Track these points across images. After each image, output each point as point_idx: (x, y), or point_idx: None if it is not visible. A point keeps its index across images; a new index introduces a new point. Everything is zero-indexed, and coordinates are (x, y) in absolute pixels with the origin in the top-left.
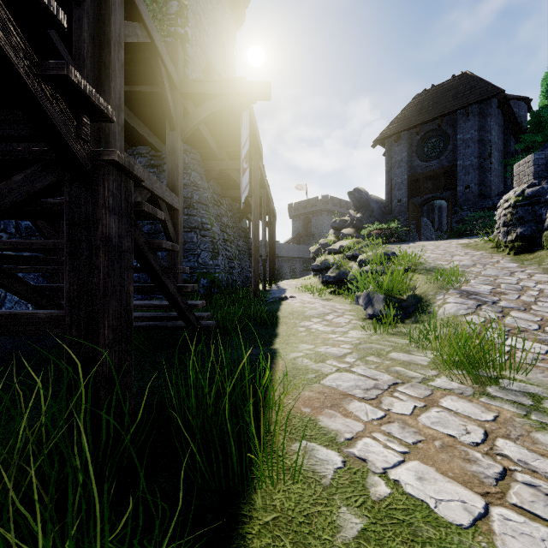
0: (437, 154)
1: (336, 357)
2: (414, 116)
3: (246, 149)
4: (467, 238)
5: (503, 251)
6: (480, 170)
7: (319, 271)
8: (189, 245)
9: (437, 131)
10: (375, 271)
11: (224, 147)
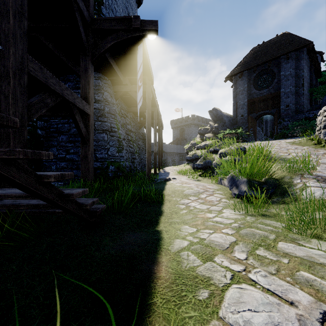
0: (267, 85)
1: (224, 250)
2: (252, 61)
3: (140, 72)
4: (290, 138)
5: (323, 146)
6: (296, 95)
7: (191, 160)
8: (101, 142)
9: (267, 70)
10: (234, 160)
11: (127, 76)
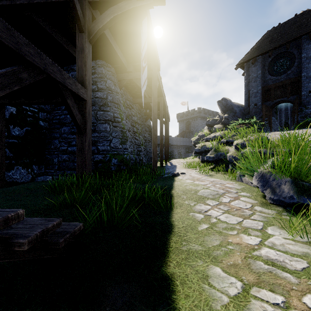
0: (284, 70)
1: None
2: (267, 45)
3: (144, 50)
4: None
5: None
6: None
7: (200, 153)
8: (103, 133)
9: (284, 53)
10: (260, 152)
11: (132, 63)
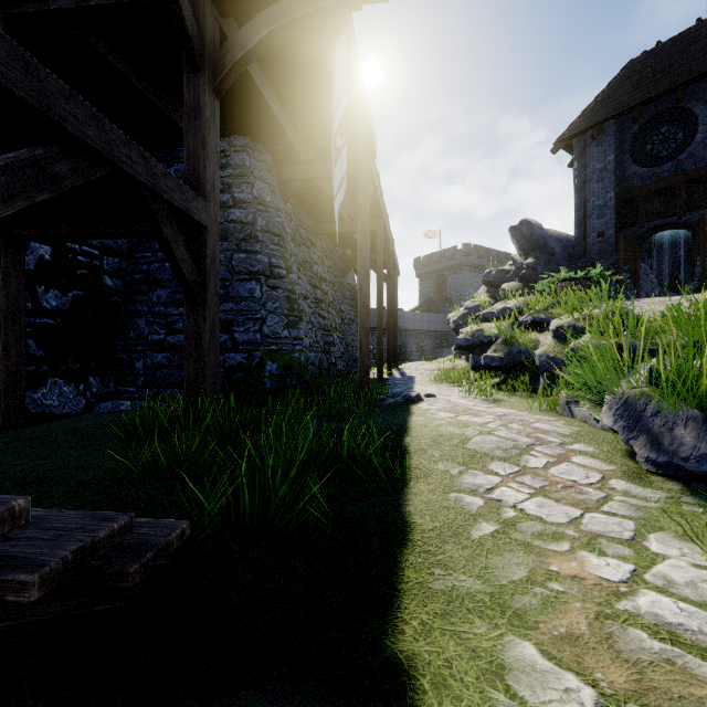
0: (670, 152)
1: None
2: (628, 94)
3: (341, 110)
4: None
5: None
6: None
7: (470, 348)
8: (247, 303)
9: (671, 113)
10: (618, 346)
11: (312, 141)
